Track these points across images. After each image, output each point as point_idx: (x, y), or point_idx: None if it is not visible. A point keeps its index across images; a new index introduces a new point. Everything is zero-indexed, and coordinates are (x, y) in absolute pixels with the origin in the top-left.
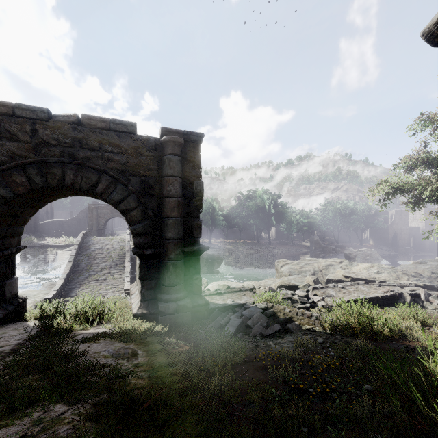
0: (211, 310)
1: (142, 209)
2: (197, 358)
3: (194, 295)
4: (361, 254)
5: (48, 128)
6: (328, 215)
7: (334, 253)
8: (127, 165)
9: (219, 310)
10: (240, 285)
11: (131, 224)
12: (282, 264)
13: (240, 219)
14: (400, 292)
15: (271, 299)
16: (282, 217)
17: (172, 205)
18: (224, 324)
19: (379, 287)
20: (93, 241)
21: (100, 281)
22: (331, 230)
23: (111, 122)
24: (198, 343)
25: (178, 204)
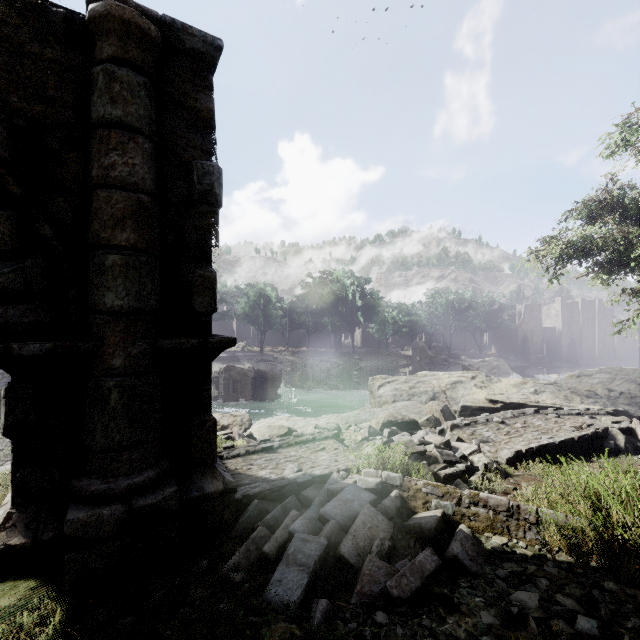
0: (244, 500)
1: (16, 218)
2: None
3: (195, 470)
4: (486, 365)
5: None
6: (437, 310)
7: (446, 366)
8: None
9: (264, 498)
10: (312, 424)
11: None
12: (381, 383)
13: (309, 315)
14: (604, 427)
15: (385, 460)
16: (373, 313)
17: (119, 211)
18: (273, 552)
19: (558, 417)
20: None
21: None
22: (441, 333)
23: None
24: None
25: (138, 210)
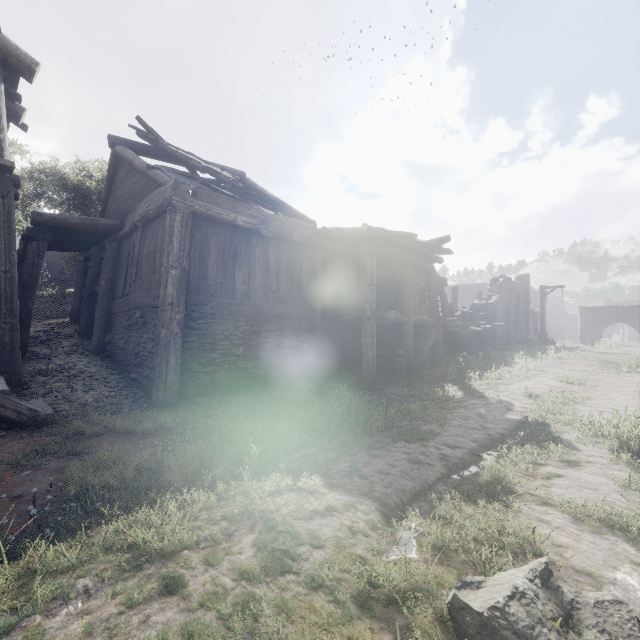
0: None
1: None
2: None
3: None
4: None
5: (617, 310)
6: None
7: None
8: (639, 316)
9: None
10: None
11: None
12: None
13: None
14: None
15: None
16: None
17: None
18: None
19: None
20: None
21: None
22: None
23: (635, 306)
24: None
25: None
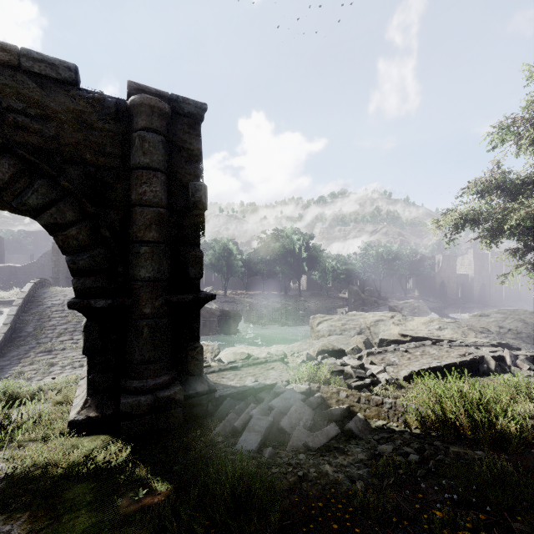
0: (220, 399)
1: (90, 226)
2: (179, 529)
3: (190, 377)
4: (408, 306)
5: None
6: (369, 260)
7: (376, 306)
8: (58, 142)
9: (233, 398)
10: (265, 352)
11: (67, 251)
12: (320, 321)
13: (264, 265)
14: (480, 355)
15: (314, 375)
16: (316, 263)
17: (148, 220)
18: (240, 426)
19: (450, 348)
20: (50, 293)
21: (55, 352)
22: (372, 279)
23: (22, 55)
24: (188, 478)
25: (159, 218)
